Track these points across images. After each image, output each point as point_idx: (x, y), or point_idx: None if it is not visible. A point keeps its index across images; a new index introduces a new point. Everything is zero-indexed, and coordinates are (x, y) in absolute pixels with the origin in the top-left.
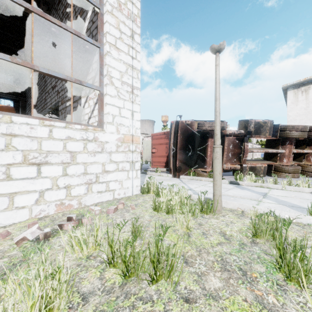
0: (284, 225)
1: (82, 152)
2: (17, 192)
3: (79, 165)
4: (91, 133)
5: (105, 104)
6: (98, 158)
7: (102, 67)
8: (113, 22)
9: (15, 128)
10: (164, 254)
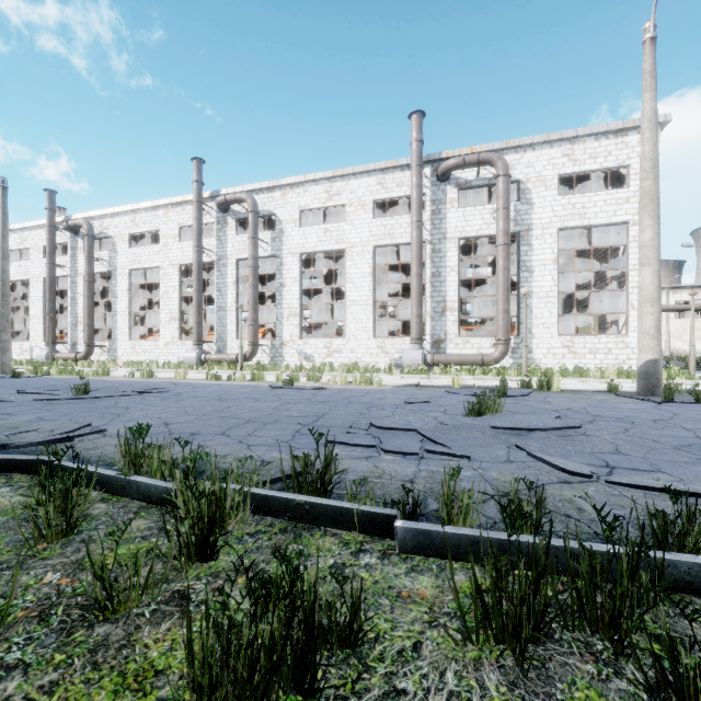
0: (669, 369)
1: (614, 348)
2: (587, 363)
3: (612, 355)
4: (619, 339)
5: (629, 322)
6: (624, 351)
7: (627, 301)
8: (635, 273)
9: (586, 340)
10: (631, 373)
